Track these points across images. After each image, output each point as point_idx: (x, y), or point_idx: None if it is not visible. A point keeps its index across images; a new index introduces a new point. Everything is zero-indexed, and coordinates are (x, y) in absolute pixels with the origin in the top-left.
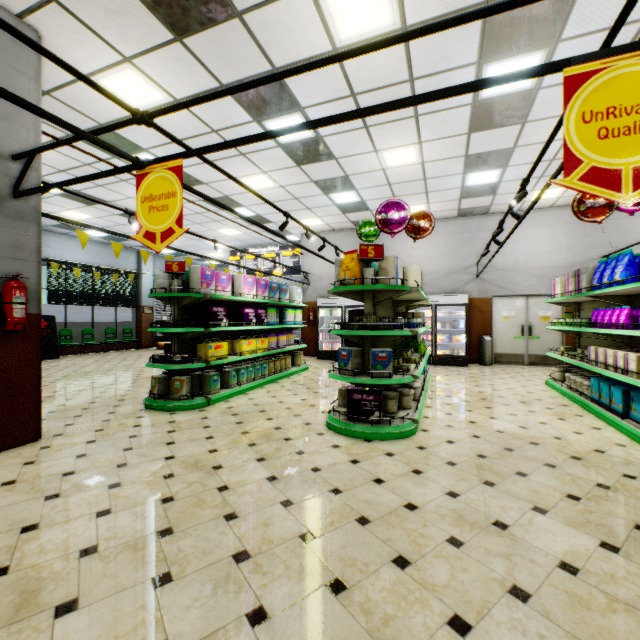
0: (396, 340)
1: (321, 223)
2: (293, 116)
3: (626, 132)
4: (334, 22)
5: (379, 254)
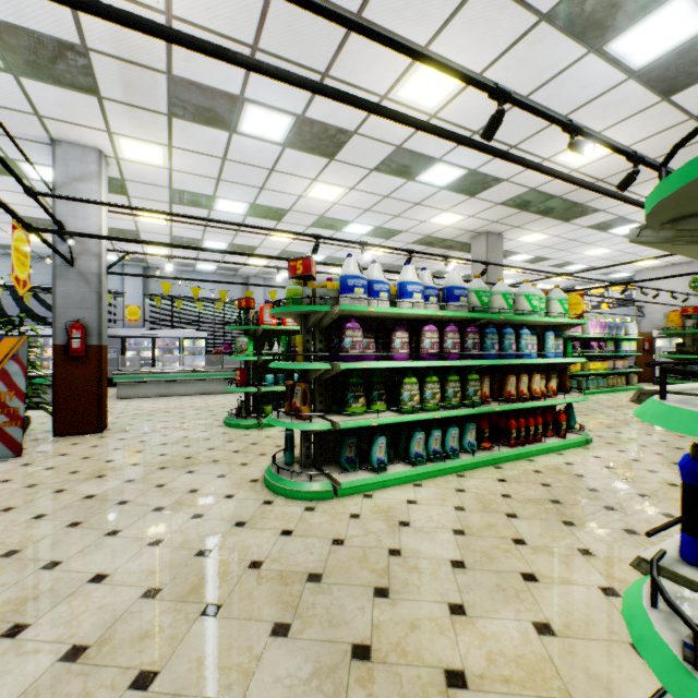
0: None
1: (657, 262)
2: (630, 225)
3: None
4: None
5: (696, 311)
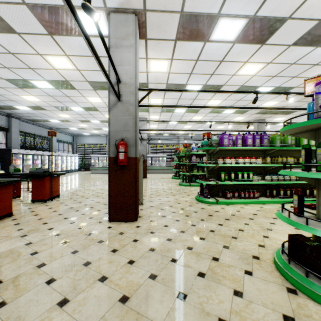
0: None
1: None
2: None
3: None
4: None
5: None
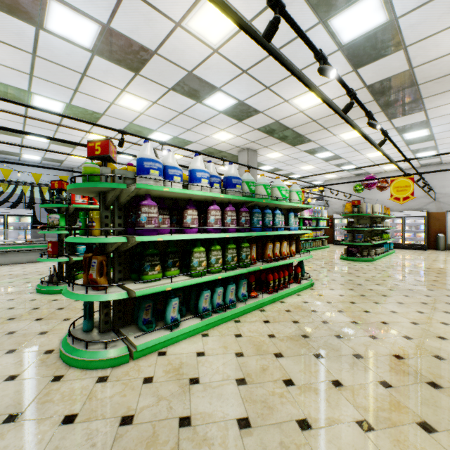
0: (372, 233)
1: (335, 176)
2: (326, 152)
3: (401, 191)
4: (342, 138)
5: (359, 203)
